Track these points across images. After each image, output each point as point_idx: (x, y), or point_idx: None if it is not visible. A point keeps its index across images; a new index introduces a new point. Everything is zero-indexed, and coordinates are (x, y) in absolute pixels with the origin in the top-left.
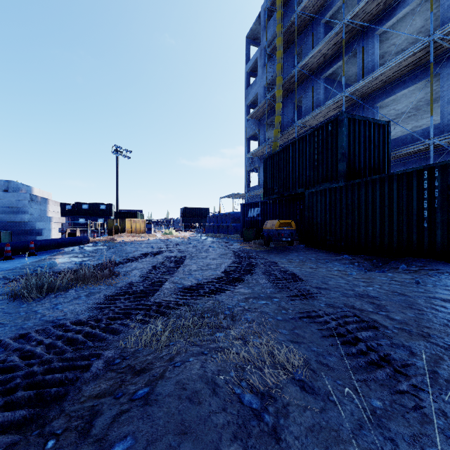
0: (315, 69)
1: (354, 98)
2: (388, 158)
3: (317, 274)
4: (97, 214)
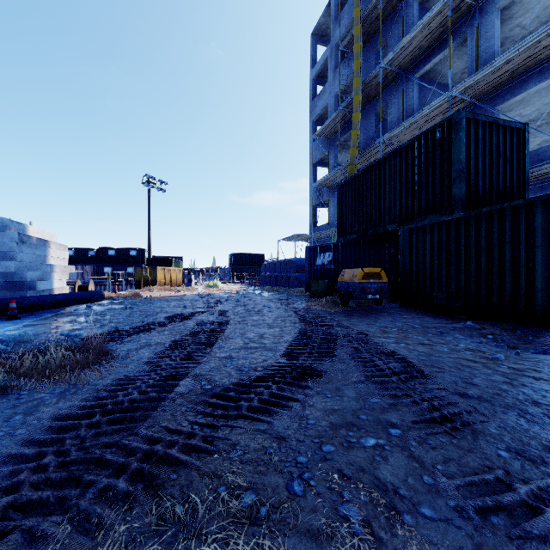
0: (406, 66)
1: (466, 97)
2: (525, 178)
3: (442, 359)
4: (126, 262)
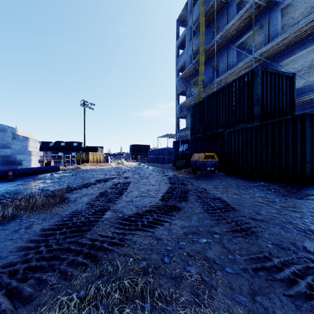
0: (229, 40)
1: (262, 58)
2: (293, 103)
3: (245, 202)
4: (71, 149)
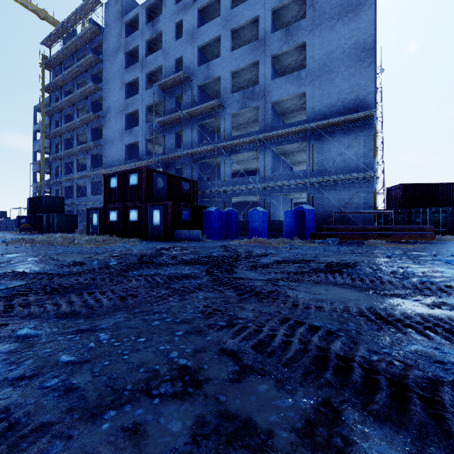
0: (62, 158)
1: (65, 182)
2: (64, 207)
3: None
4: None
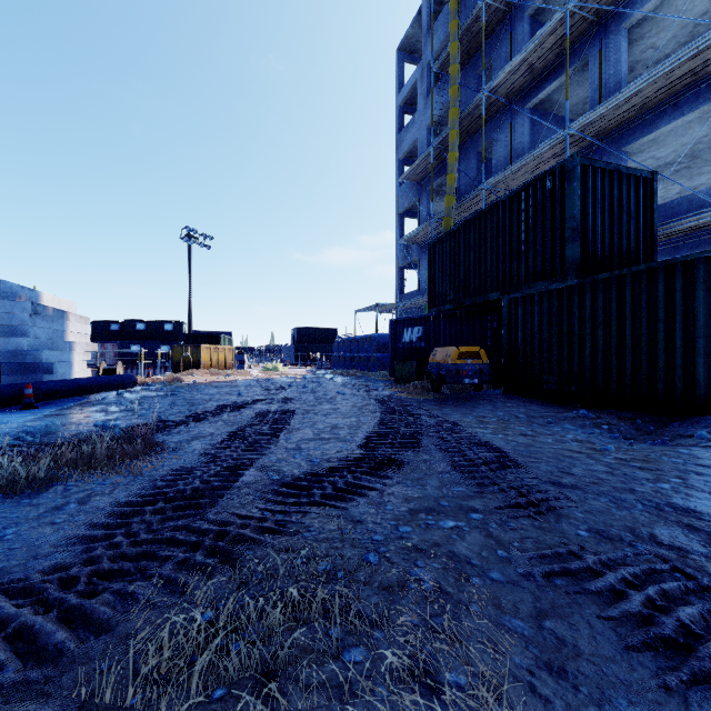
0: (515, 95)
1: (585, 136)
2: (653, 237)
3: (542, 450)
4: (159, 339)
